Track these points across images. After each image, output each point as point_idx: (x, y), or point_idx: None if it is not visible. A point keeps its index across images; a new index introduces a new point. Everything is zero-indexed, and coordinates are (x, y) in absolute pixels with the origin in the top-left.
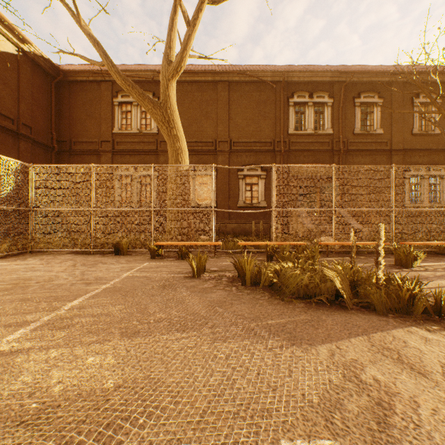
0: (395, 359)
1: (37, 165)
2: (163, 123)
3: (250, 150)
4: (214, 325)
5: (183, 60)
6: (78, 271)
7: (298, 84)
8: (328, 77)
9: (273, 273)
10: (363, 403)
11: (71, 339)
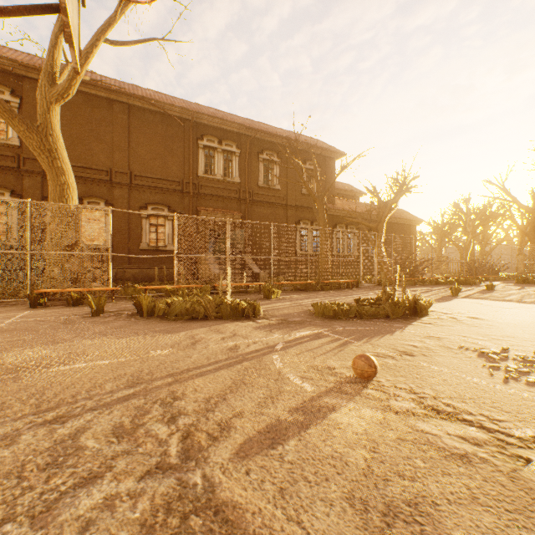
0: (215, 331)
1: None
2: (42, 151)
3: (156, 187)
4: (118, 334)
5: (72, 87)
6: None
7: (208, 127)
8: (236, 128)
9: (167, 306)
10: (190, 341)
11: (1, 351)
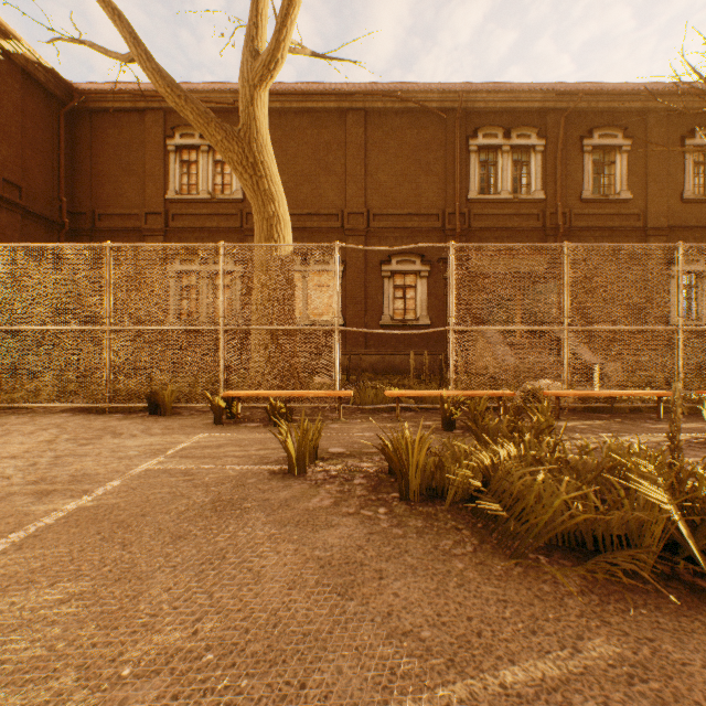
0: None
1: (4, 245)
2: (243, 168)
3: (402, 228)
4: (327, 697)
5: (280, 46)
6: (50, 456)
7: (485, 114)
8: (537, 102)
9: (473, 471)
10: None
11: None
